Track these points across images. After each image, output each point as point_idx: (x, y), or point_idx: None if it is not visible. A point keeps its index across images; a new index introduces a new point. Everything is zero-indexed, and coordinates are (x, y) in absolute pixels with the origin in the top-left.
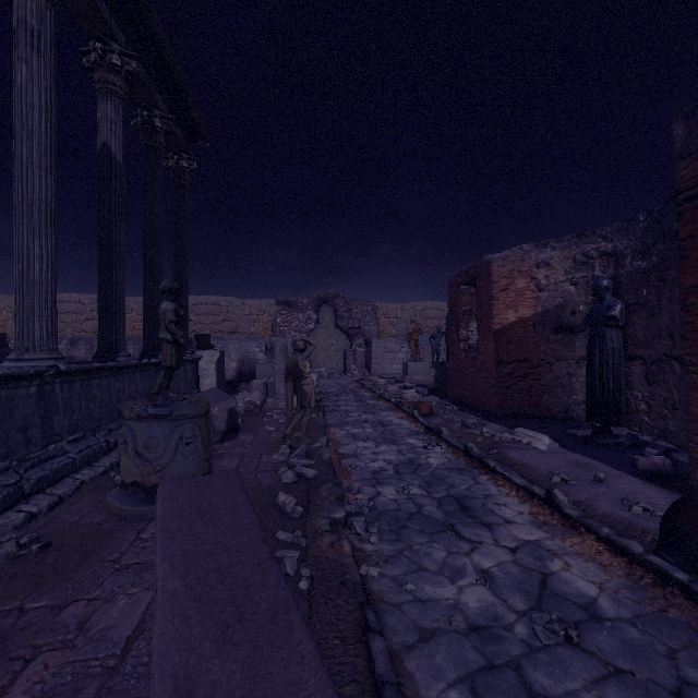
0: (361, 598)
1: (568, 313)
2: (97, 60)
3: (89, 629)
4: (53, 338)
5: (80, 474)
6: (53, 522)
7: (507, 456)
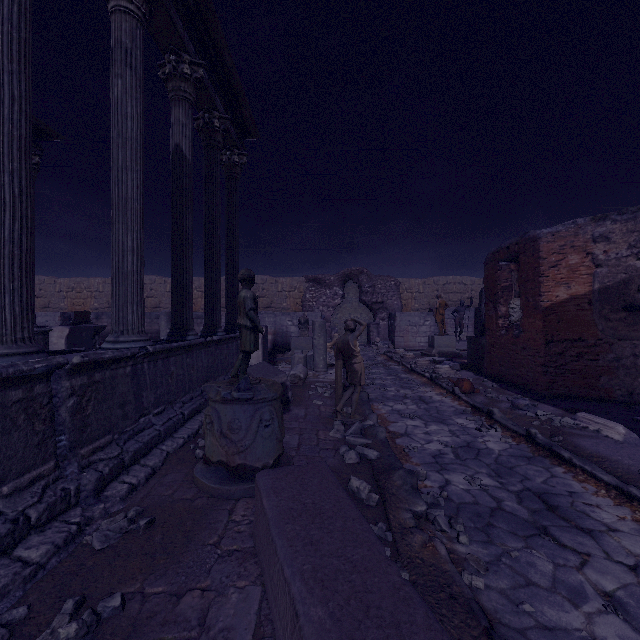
0: (484, 622)
1: (633, 290)
2: (171, 71)
3: (210, 627)
4: (142, 322)
5: (165, 446)
6: (151, 495)
7: (578, 445)
